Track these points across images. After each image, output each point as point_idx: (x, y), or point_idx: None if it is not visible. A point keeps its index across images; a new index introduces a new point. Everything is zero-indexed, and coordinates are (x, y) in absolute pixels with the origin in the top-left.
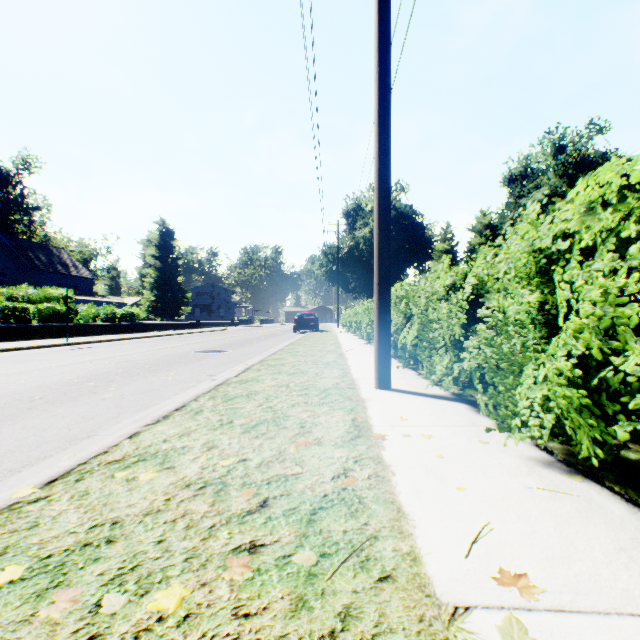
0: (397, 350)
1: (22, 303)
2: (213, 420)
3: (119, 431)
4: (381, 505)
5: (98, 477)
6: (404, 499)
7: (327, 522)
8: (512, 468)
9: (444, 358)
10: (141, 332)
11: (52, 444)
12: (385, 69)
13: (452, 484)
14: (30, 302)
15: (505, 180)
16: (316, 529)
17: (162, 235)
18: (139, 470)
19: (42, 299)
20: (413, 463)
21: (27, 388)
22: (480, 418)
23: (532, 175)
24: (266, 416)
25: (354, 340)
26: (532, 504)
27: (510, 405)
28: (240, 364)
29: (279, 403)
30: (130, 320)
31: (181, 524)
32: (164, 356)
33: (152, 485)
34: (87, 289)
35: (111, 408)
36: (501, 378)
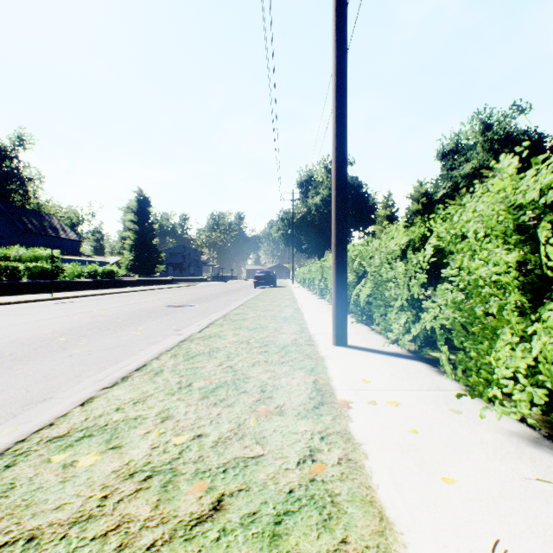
0: (349, 305)
1: (13, 262)
2: (172, 382)
3: (72, 396)
4: (359, 508)
5: (32, 461)
6: (384, 497)
7: (295, 538)
8: (497, 448)
9: (400, 316)
10: (120, 287)
11: (3, 409)
12: (342, 37)
13: (436, 472)
14: (21, 261)
15: (439, 154)
16: (282, 551)
17: (139, 203)
18: (81, 451)
19: (32, 258)
20: (385, 440)
21: (0, 343)
22: (443, 380)
23: (462, 150)
24: (226, 377)
25: (308, 295)
26: (539, 505)
27: (482, 371)
28: (205, 318)
29: (239, 362)
30: (110, 277)
31: (112, 542)
32: (136, 310)
33: (90, 474)
34: (74, 250)
35: (75, 366)
36: (473, 343)
